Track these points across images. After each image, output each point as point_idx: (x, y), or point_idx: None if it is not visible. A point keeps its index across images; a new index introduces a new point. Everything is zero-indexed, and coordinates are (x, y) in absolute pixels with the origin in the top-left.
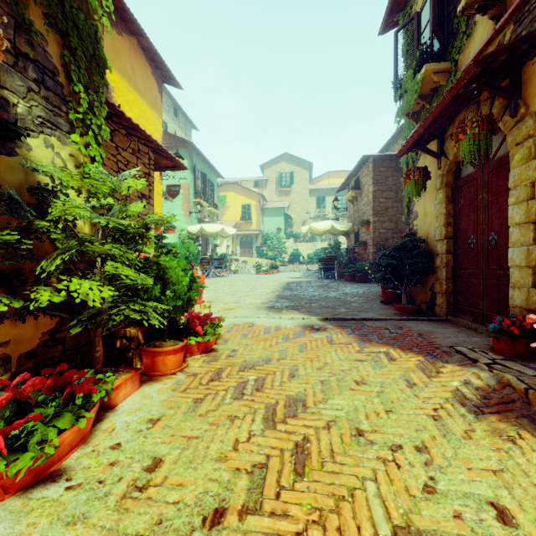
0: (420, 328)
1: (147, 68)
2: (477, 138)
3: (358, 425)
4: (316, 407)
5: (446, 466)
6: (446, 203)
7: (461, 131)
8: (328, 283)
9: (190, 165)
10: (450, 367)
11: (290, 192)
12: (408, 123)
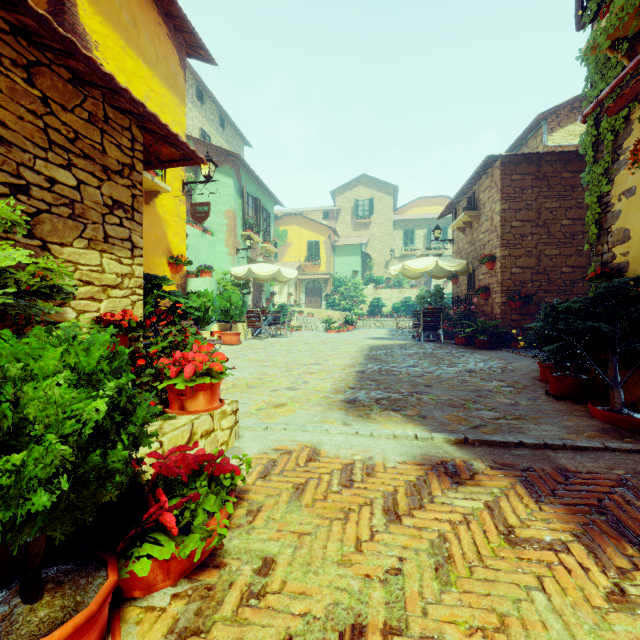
0: None
1: (161, 26)
2: None
3: None
4: None
5: None
6: None
7: None
8: (433, 349)
9: (237, 186)
10: None
11: (369, 224)
12: (599, 71)
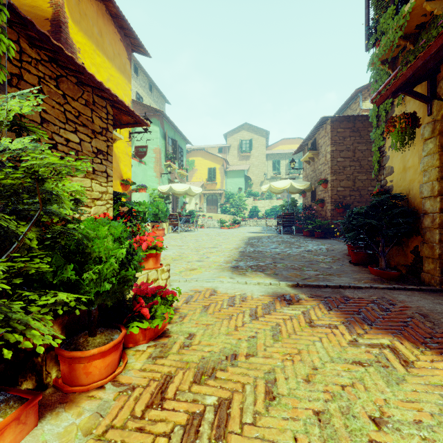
0: (417, 304)
1: (116, 34)
2: None
3: None
4: None
5: None
6: (440, 154)
7: None
8: (288, 239)
9: (161, 132)
10: None
11: (249, 156)
12: (379, 74)
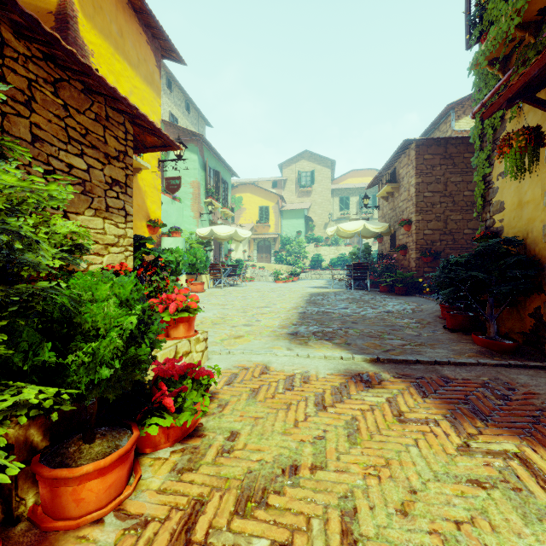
0: None
1: (141, 35)
2: None
3: None
4: None
5: None
6: None
7: None
8: (361, 296)
9: (201, 161)
10: None
11: (310, 192)
12: (483, 80)
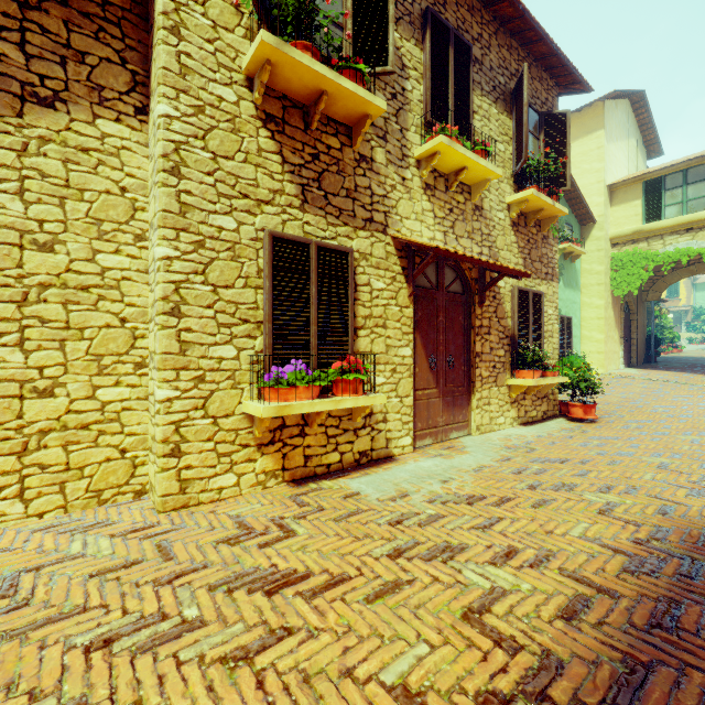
0: None
1: None
2: None
3: None
4: None
5: None
6: None
7: None
8: None
9: None
10: None
11: None
12: None
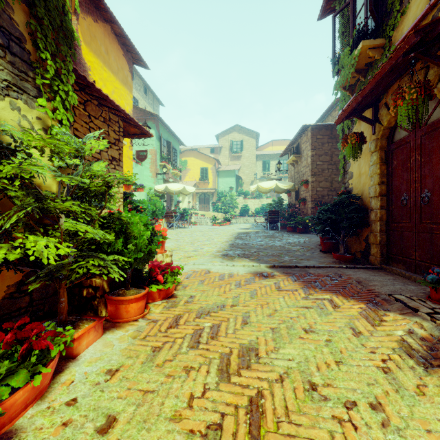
0: (358, 276)
1: (120, 51)
2: (415, 103)
3: (310, 377)
4: (268, 357)
5: (404, 428)
6: (380, 164)
7: (400, 97)
8: (273, 233)
9: (157, 134)
10: (392, 315)
11: (240, 157)
12: (344, 95)
